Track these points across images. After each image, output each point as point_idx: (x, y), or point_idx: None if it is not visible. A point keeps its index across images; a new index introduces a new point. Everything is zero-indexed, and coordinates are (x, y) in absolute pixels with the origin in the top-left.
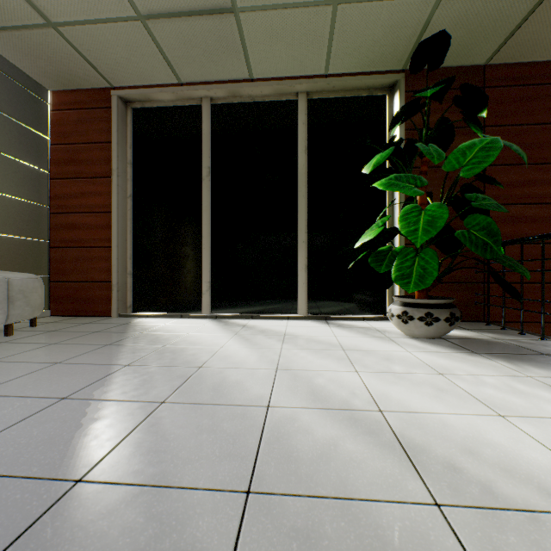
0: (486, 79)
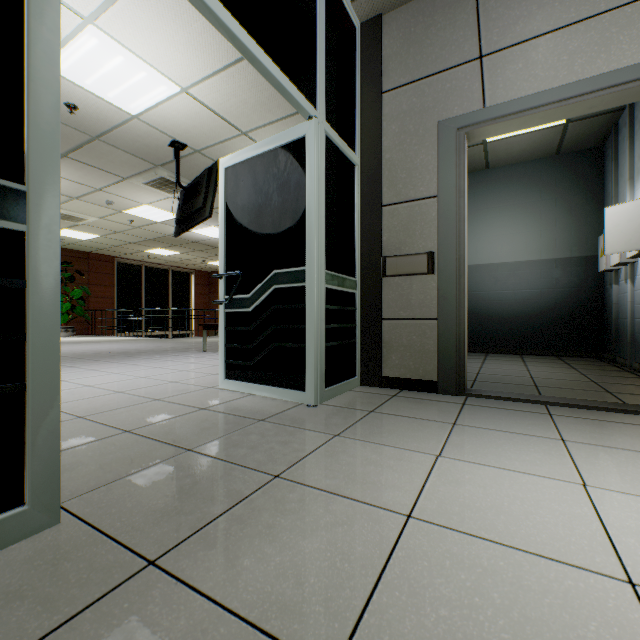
0: (90, 257)
